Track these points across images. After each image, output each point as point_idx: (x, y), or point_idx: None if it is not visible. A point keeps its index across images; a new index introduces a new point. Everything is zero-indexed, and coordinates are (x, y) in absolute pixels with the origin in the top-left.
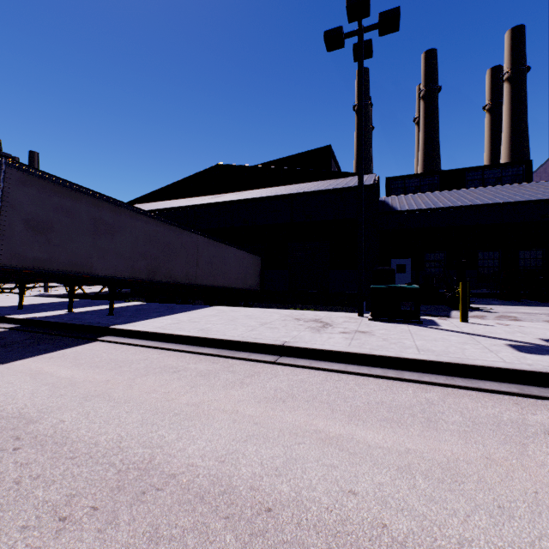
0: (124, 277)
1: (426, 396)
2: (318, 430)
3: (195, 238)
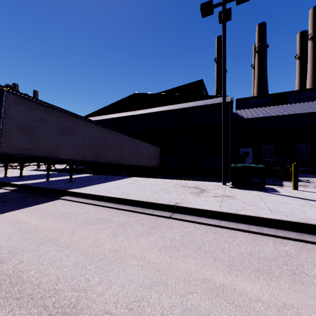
0: (78, 159)
1: (285, 249)
2: (206, 279)
3: (121, 136)
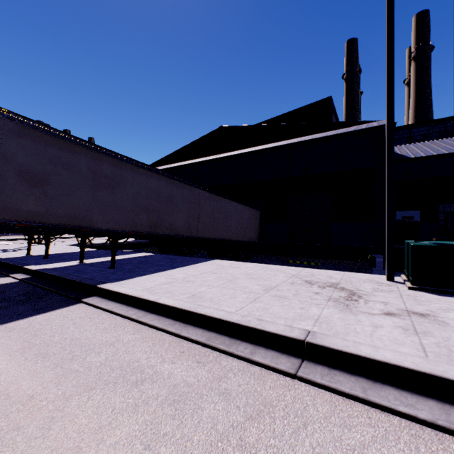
0: (125, 230)
1: None
2: None
3: (196, 192)
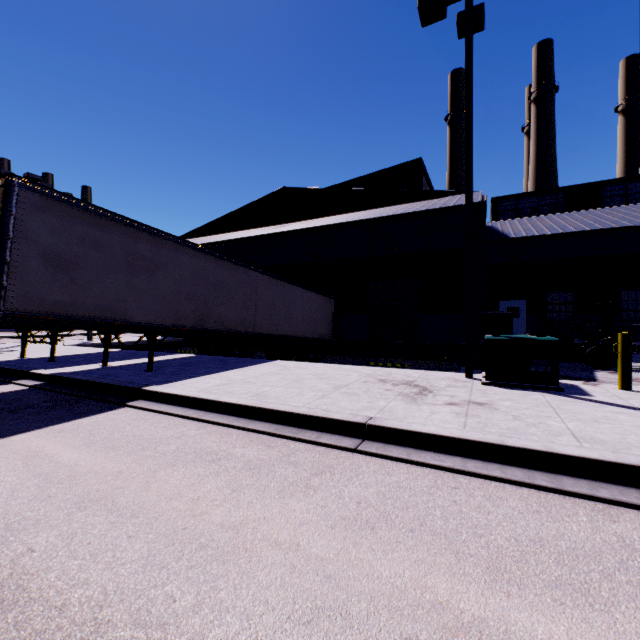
0: (166, 324)
1: (616, 531)
2: (439, 603)
3: (253, 276)
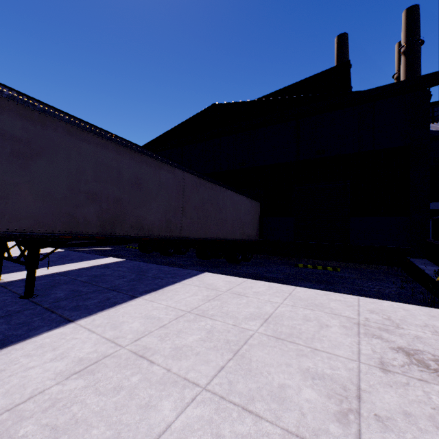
0: (53, 232)
1: None
2: None
3: (179, 175)
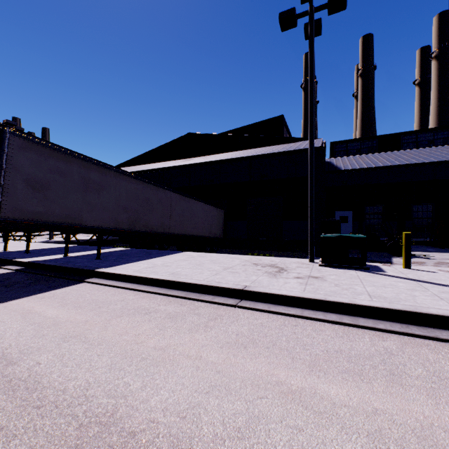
0: (109, 227)
1: (384, 345)
2: (280, 381)
3: (168, 194)
